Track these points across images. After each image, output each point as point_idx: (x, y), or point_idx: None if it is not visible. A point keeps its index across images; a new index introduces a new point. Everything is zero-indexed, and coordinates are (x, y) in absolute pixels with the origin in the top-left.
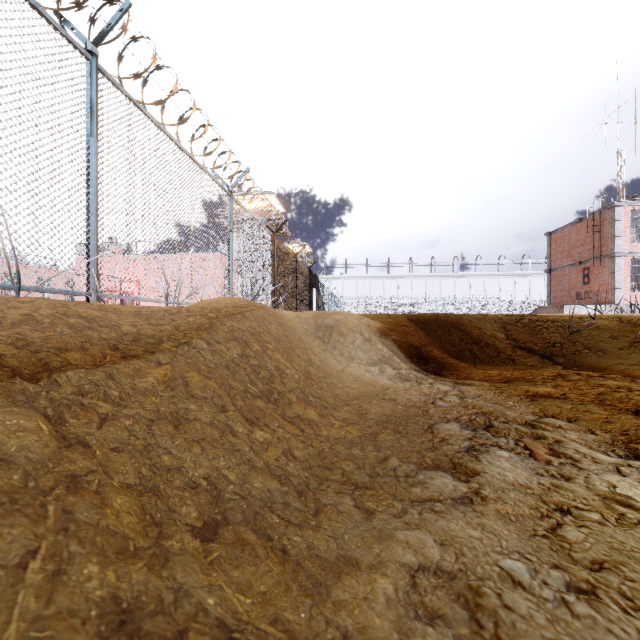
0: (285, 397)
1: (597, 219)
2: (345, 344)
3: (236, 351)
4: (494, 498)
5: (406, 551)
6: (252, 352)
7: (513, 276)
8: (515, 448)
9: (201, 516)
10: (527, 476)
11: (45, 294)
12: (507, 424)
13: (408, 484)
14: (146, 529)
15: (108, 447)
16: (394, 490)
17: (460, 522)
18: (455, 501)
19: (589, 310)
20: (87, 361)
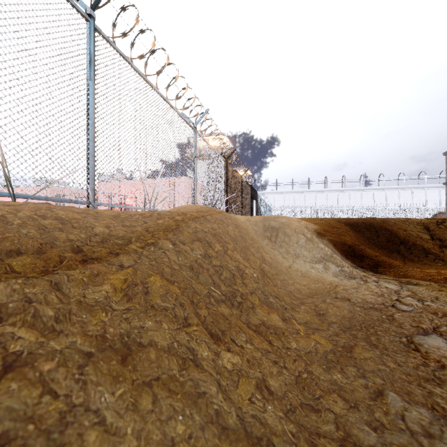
0: (248, 300)
1: None
2: (290, 243)
3: (199, 252)
4: None
5: None
6: (214, 252)
7: (411, 189)
8: None
9: None
10: None
11: (80, 207)
12: None
13: None
14: None
15: None
16: None
17: None
18: None
19: None
20: (36, 267)
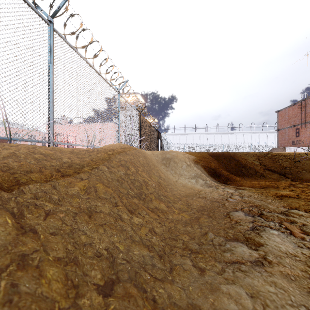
0: (148, 197)
1: (303, 103)
2: (177, 167)
3: (122, 172)
4: (276, 262)
5: (230, 301)
6: (131, 172)
7: (258, 133)
8: (280, 228)
9: (103, 277)
10: (293, 248)
11: (32, 143)
12: (271, 213)
13: (221, 250)
14: (68, 292)
15: (48, 232)
16: (214, 254)
17: (260, 280)
18: (252, 263)
19: (299, 150)
20: (42, 178)
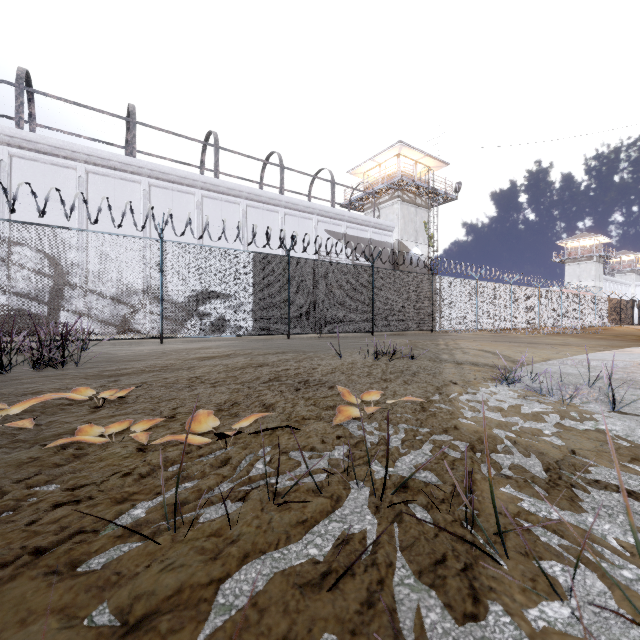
0: None
1: None
2: None
3: None
4: None
5: None
6: None
7: None
8: None
9: None
10: None
11: None
12: None
13: None
14: None
15: None
16: None
17: None
18: None
19: None
20: None
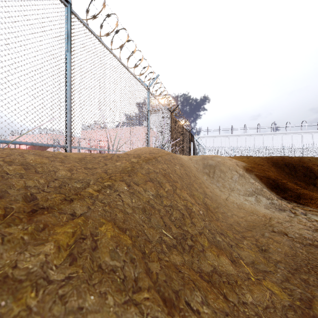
0: (197, 242)
1: None
2: (225, 179)
3: (151, 192)
4: None
5: None
6: (164, 192)
7: (312, 133)
8: None
9: None
10: None
11: None
12: None
13: None
14: None
15: None
16: None
17: None
18: None
19: None
20: None
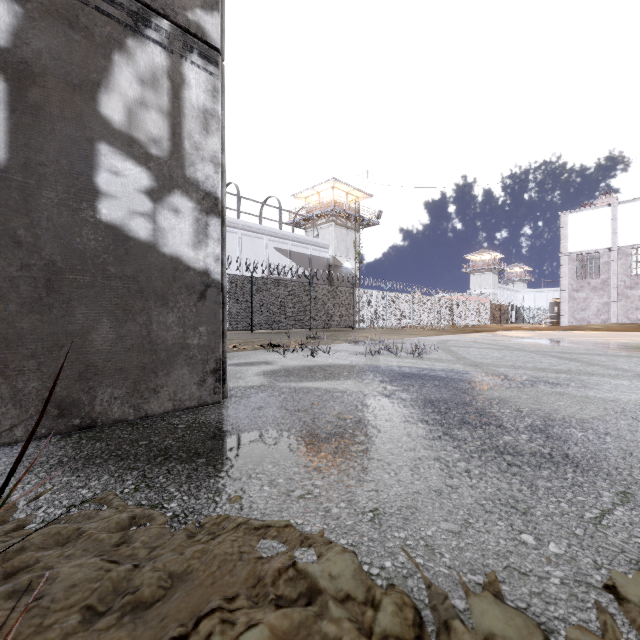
0: None
1: None
2: None
3: None
4: None
5: None
6: None
7: None
8: None
9: None
10: None
11: None
12: None
13: None
14: None
15: None
16: None
17: None
18: None
19: None
20: None
